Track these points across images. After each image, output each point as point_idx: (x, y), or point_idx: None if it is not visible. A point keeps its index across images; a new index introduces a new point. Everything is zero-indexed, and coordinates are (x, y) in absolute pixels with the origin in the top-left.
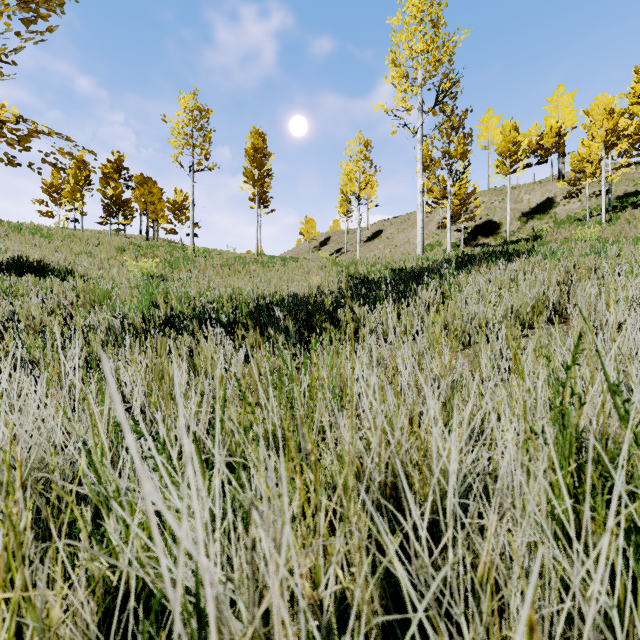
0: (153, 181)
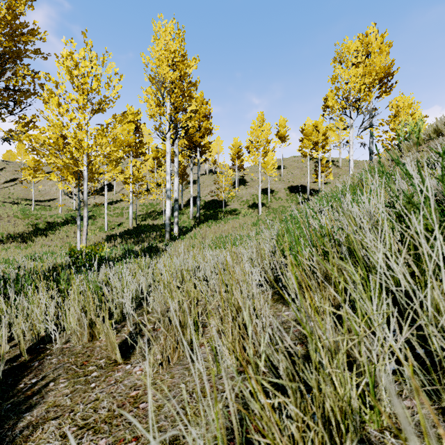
0: None
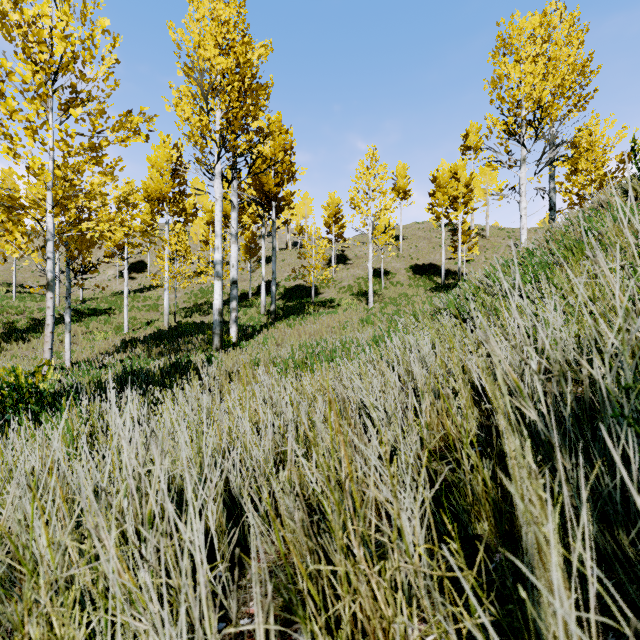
0: None
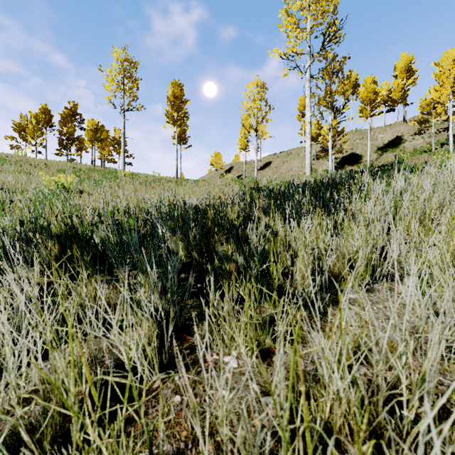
0: (98, 123)
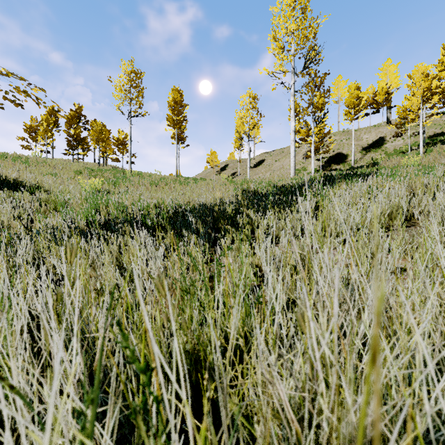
0: (103, 124)
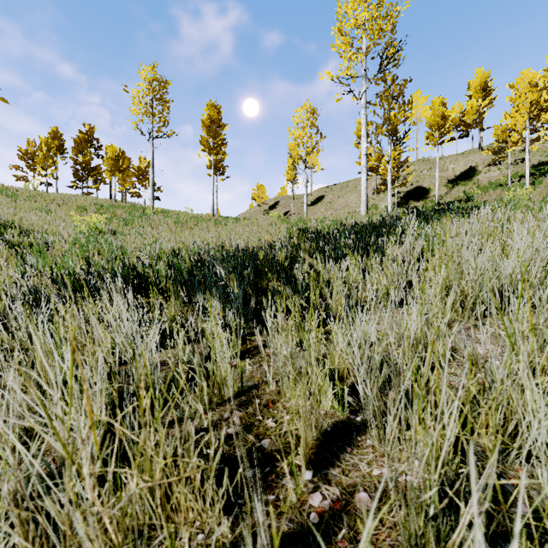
0: (120, 150)
